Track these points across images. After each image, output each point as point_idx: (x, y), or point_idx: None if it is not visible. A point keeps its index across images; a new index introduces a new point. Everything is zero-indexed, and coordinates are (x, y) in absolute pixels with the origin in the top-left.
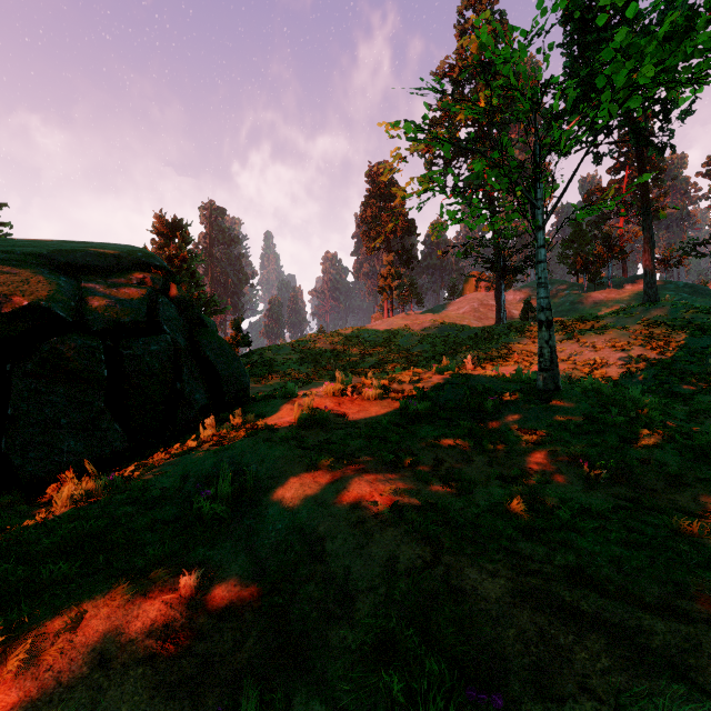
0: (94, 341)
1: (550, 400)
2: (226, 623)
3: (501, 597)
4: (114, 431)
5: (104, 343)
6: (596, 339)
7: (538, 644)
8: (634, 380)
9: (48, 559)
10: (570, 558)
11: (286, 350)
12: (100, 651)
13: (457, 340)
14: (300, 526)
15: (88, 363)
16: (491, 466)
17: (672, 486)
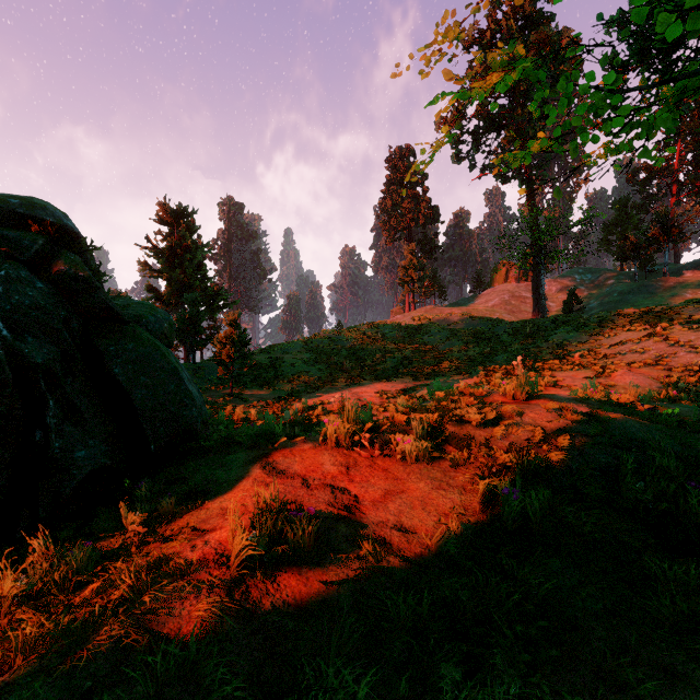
0: None
1: None
2: None
3: None
4: None
5: None
6: (692, 336)
7: None
8: None
9: None
10: None
11: (297, 348)
12: None
13: (491, 336)
14: None
15: None
16: None
17: None
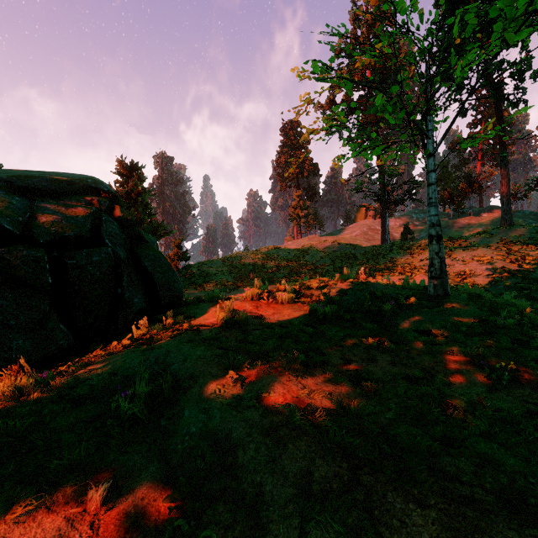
0: (39, 252)
1: (441, 304)
2: None
3: None
4: (60, 331)
5: (51, 254)
6: (464, 254)
7: None
8: (499, 287)
9: None
10: (501, 479)
11: (218, 264)
12: None
13: (351, 256)
14: (213, 430)
15: (33, 271)
16: (395, 365)
17: None
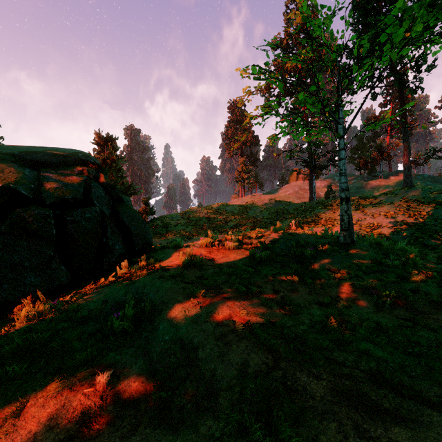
0: (47, 211)
1: (348, 250)
2: (126, 411)
3: (324, 396)
4: (61, 270)
5: (54, 212)
6: (373, 210)
7: (354, 437)
8: (399, 236)
9: (5, 362)
10: (371, 364)
11: (177, 217)
12: (34, 433)
13: (285, 211)
14: (181, 338)
15: (42, 226)
16: (311, 294)
17: (435, 309)
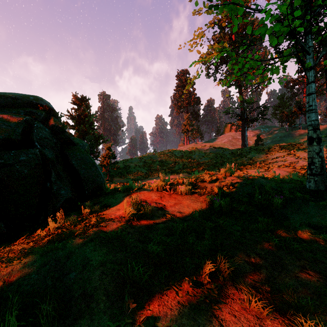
0: None
1: (323, 198)
2: None
3: None
4: None
5: None
6: (305, 154)
7: None
8: None
9: None
10: None
11: (136, 161)
12: None
13: (222, 155)
14: None
15: None
16: (309, 273)
17: None
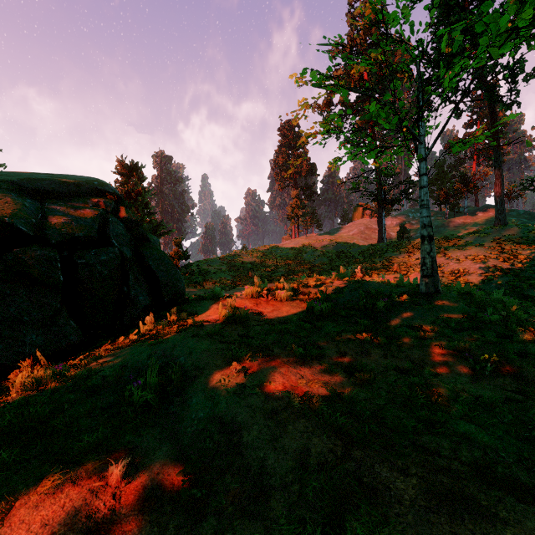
0: (52, 252)
1: (432, 301)
2: (145, 515)
3: (416, 499)
4: (70, 327)
5: (61, 254)
6: (458, 253)
7: None
8: (491, 285)
9: None
10: (476, 453)
11: (217, 262)
12: None
13: (348, 255)
14: (220, 415)
15: (46, 270)
16: (387, 358)
17: None
